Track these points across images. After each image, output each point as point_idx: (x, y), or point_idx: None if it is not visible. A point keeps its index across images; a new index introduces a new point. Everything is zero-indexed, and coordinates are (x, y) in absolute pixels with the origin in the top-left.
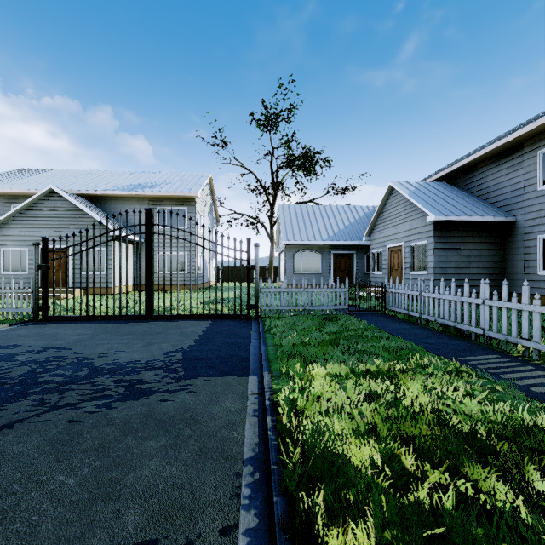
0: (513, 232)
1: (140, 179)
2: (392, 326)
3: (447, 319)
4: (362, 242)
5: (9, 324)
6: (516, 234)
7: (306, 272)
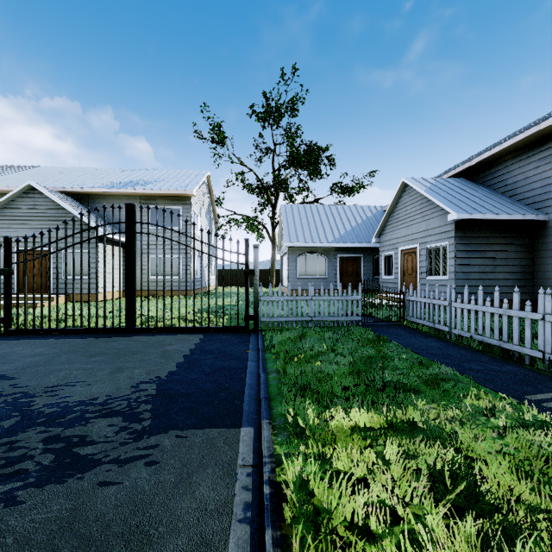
0: (544, 232)
1: (132, 176)
2: (418, 343)
3: (488, 336)
4: (370, 244)
5: None
6: (548, 235)
7: (310, 277)
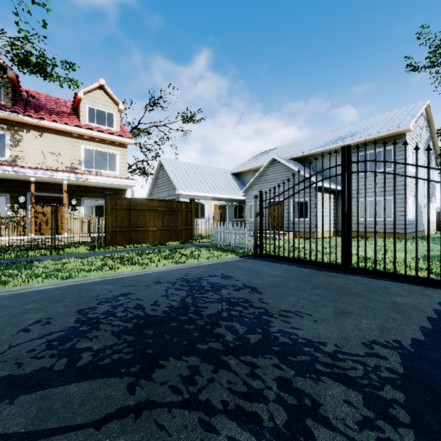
0: None
1: (341, 133)
2: None
3: None
4: None
5: (239, 256)
6: None
7: None
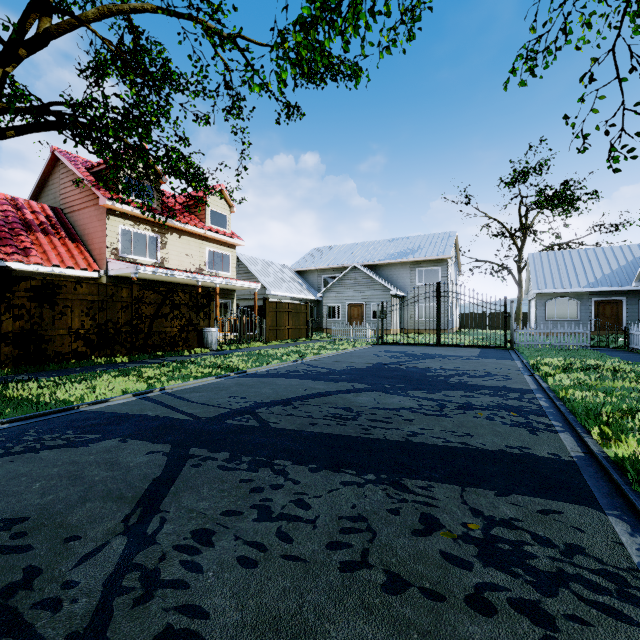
0: None
1: (399, 246)
2: (618, 354)
3: None
4: (633, 287)
5: (371, 344)
6: None
7: (559, 319)
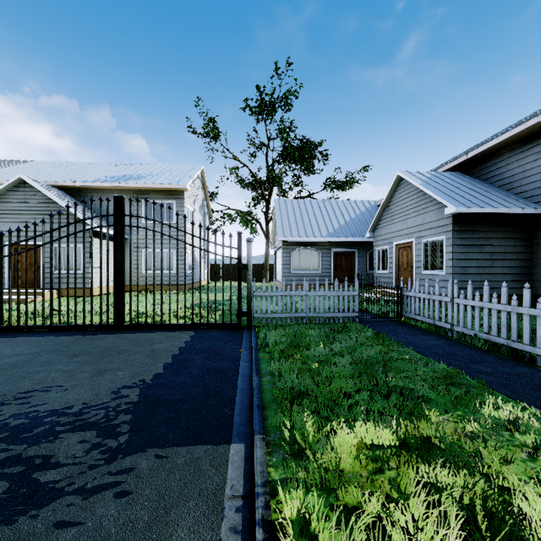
0: None
1: (126, 170)
2: (419, 341)
3: (494, 335)
4: (364, 238)
5: None
6: None
7: (304, 271)
